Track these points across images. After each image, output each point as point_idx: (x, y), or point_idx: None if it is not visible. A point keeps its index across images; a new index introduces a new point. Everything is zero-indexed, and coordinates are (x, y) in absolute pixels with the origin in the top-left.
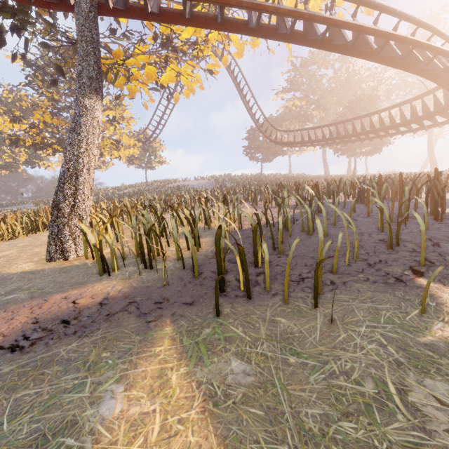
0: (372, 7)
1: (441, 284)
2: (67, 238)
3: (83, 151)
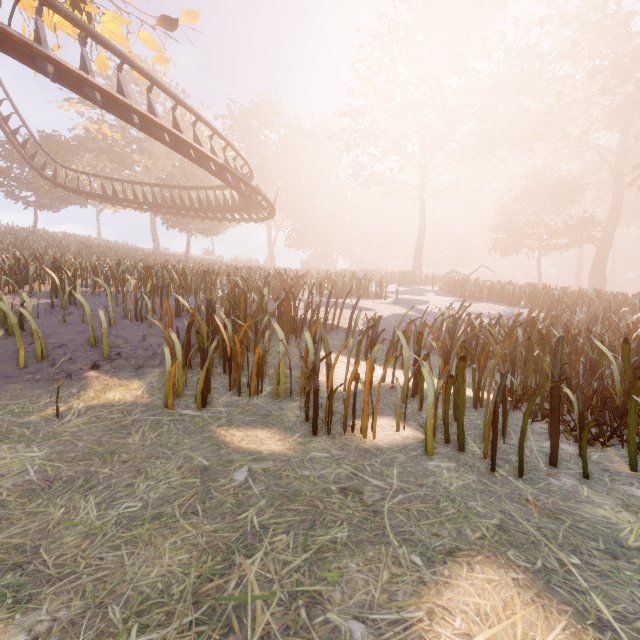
0: (141, 73)
1: (105, 374)
2: None
3: None
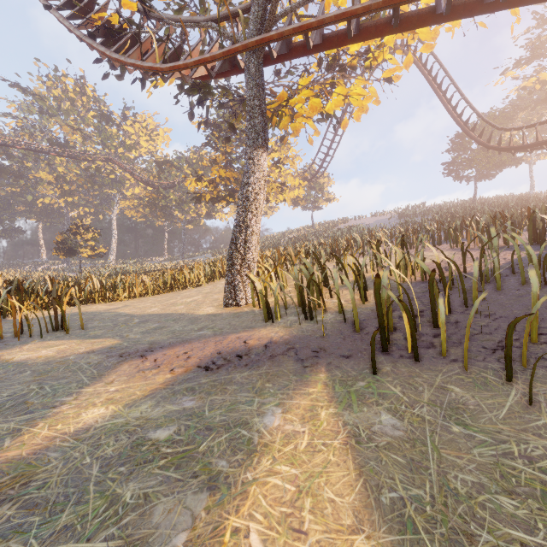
0: None
1: None
2: (239, 286)
3: (251, 204)
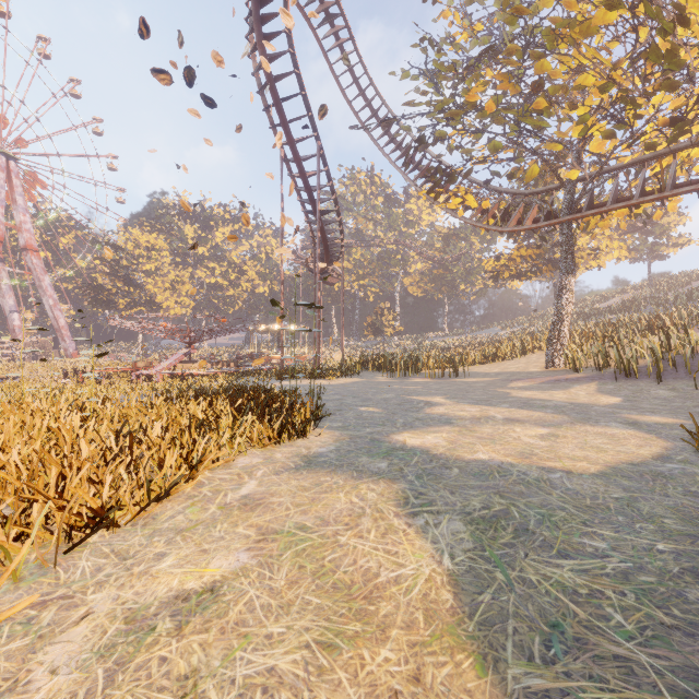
0: None
1: None
2: (555, 357)
3: (564, 310)
